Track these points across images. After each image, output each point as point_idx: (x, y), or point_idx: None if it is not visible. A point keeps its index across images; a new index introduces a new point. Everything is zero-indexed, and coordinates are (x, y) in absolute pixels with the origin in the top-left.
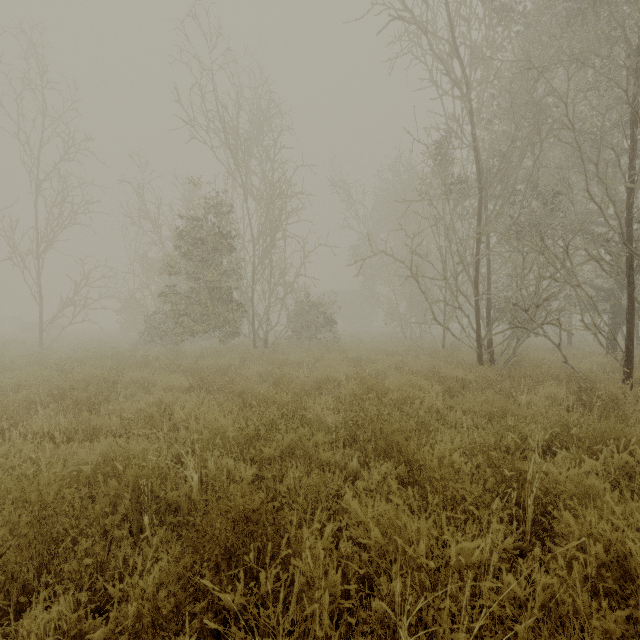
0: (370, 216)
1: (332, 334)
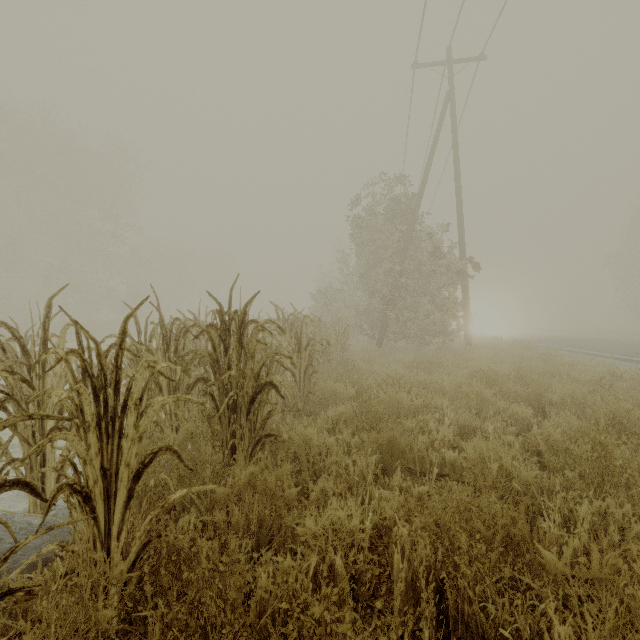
0: None
1: None
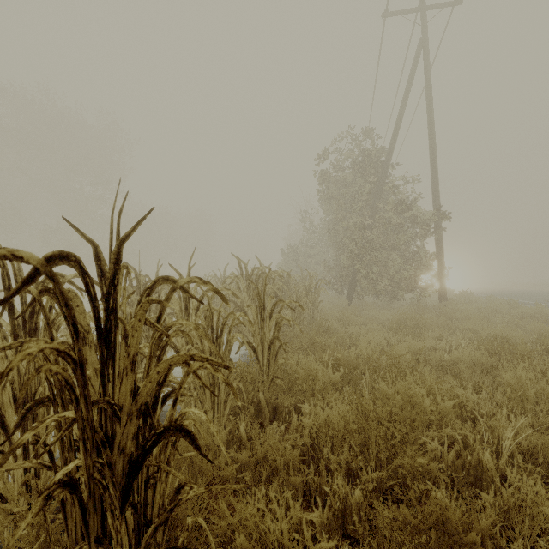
0: None
1: None
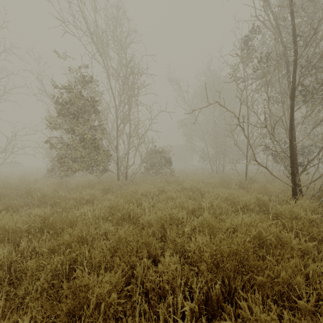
0: (192, 99)
1: (169, 169)
